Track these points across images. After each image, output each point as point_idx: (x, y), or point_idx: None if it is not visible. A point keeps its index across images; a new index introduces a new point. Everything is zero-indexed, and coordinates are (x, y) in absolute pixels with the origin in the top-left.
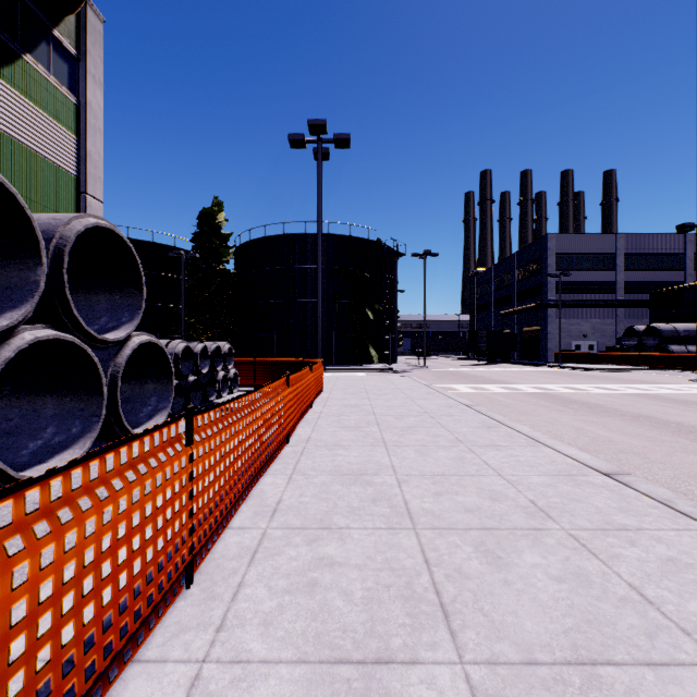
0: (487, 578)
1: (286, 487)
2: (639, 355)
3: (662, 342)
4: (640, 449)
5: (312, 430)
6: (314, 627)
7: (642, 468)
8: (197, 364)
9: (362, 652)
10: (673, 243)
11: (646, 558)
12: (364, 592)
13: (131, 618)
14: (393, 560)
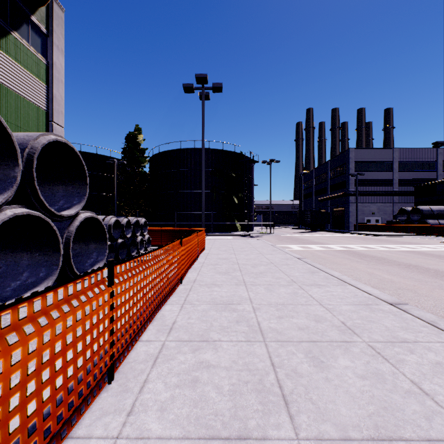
0: (314, 376)
1: (179, 312)
2: (408, 226)
3: (423, 217)
4: (412, 287)
5: (197, 274)
6: (195, 412)
7: (413, 300)
8: (123, 231)
9: (228, 431)
10: (429, 154)
11: (421, 362)
12: (230, 387)
13: (65, 408)
14: (250, 363)
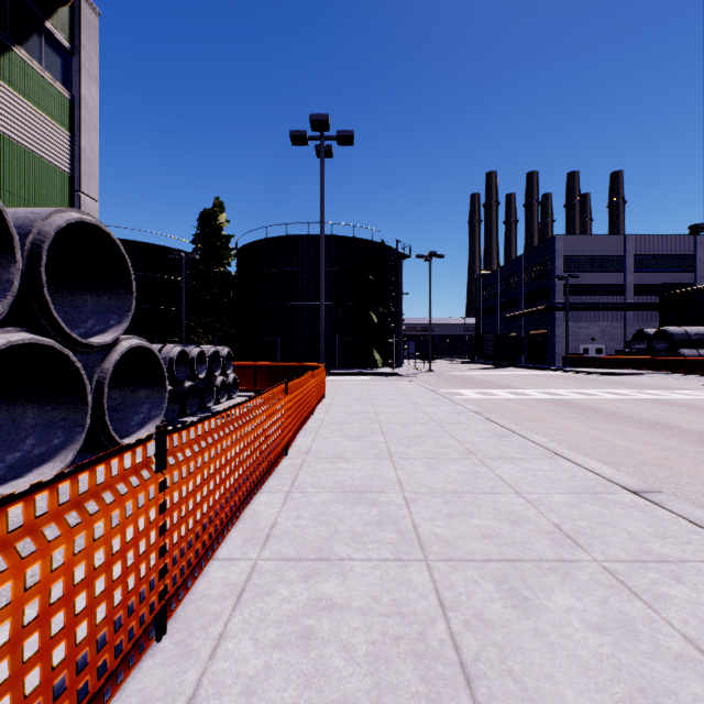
0: (514, 627)
1: (282, 507)
2: (650, 359)
3: (673, 346)
4: (664, 460)
5: (312, 440)
6: (307, 698)
7: (668, 483)
8: (194, 369)
9: None
10: (683, 245)
11: (697, 599)
12: (368, 647)
13: (72, 699)
14: (402, 602)
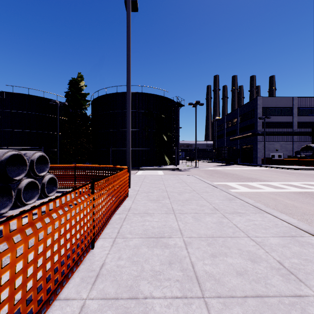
0: None
1: None
2: None
3: None
4: None
5: None
6: None
7: None
8: None
9: None
10: None
11: None
12: None
13: None
14: None
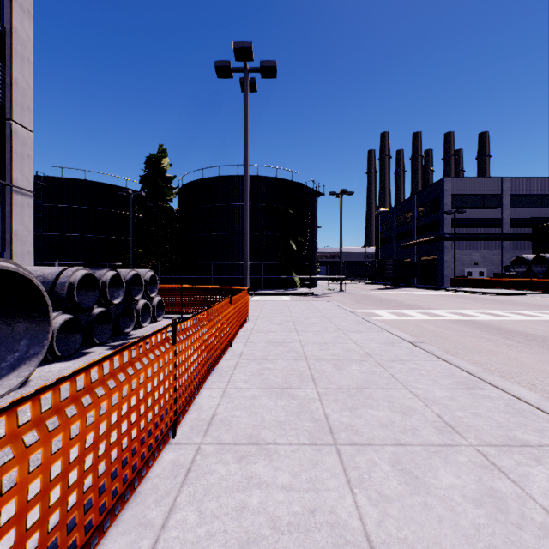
0: None
1: None
2: (530, 281)
3: None
4: None
5: (221, 395)
6: None
7: None
8: (105, 294)
9: None
10: None
11: None
12: None
13: None
14: None
